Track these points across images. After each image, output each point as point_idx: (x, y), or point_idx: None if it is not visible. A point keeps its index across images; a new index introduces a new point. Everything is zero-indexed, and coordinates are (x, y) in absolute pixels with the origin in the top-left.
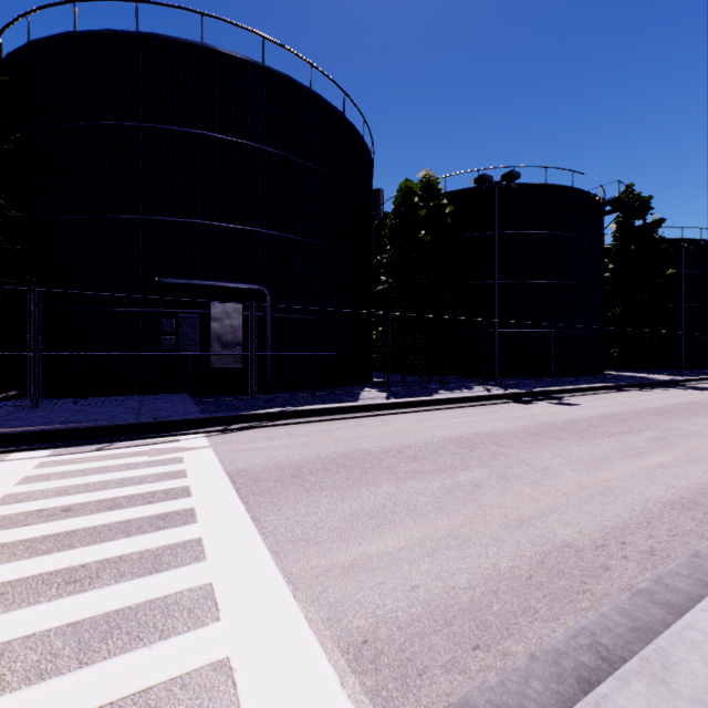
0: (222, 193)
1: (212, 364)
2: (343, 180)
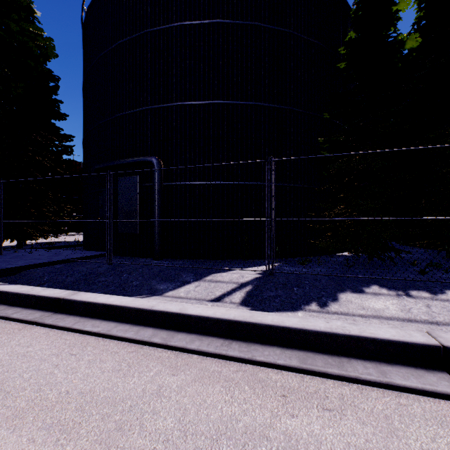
0: (131, 85)
1: (119, 230)
2: (261, 22)
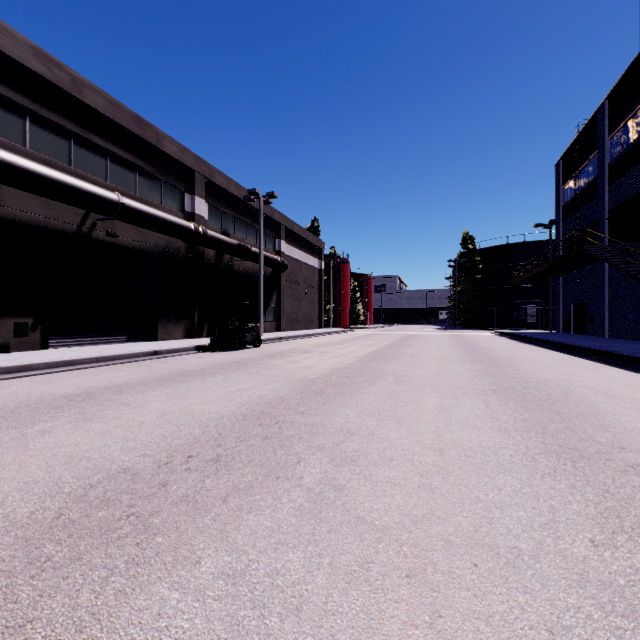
0: None
1: (527, 321)
2: None
